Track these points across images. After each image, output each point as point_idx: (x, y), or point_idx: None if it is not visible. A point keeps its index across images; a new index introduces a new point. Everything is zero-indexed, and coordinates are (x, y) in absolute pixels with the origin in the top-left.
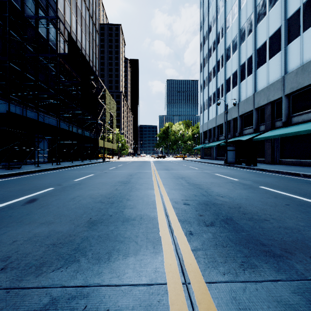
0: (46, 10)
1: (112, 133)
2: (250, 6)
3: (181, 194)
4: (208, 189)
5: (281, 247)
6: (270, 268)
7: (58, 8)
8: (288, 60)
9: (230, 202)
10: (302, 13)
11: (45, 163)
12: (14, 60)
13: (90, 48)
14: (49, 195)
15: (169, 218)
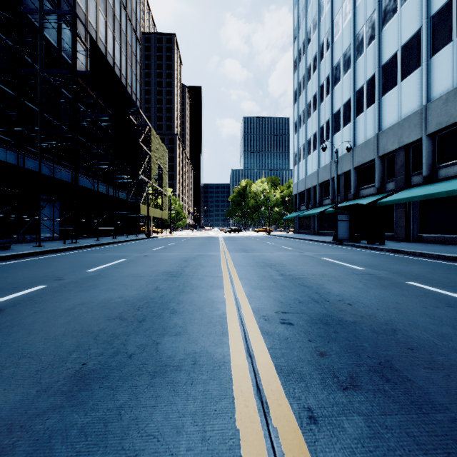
0: (57, 3)
1: (162, 195)
2: (372, 0)
3: (274, 298)
4: (320, 288)
5: None
6: None
7: (76, 1)
8: (432, 80)
9: (369, 317)
10: (455, 7)
11: (55, 240)
12: (3, 77)
13: (128, 66)
14: (29, 301)
15: (255, 363)
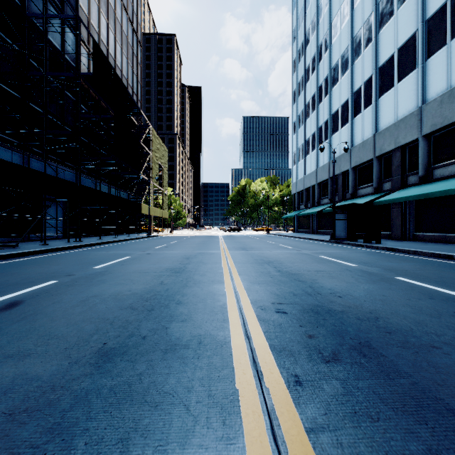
0: (60, 7)
1: (162, 195)
2: (369, 3)
3: (271, 291)
4: (314, 283)
5: None
6: None
7: (79, 5)
8: (428, 82)
9: (356, 307)
10: (450, 11)
11: (59, 238)
12: (9, 80)
13: (129, 67)
14: (46, 293)
15: (252, 343)
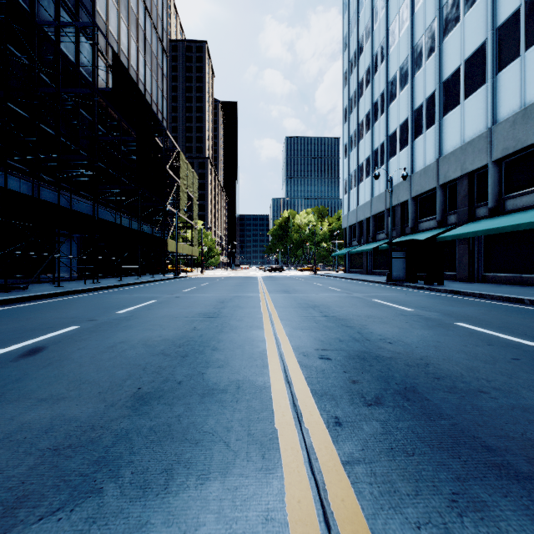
0: (75, 12)
1: (192, 229)
2: (432, 7)
3: (315, 337)
4: (363, 329)
5: (527, 455)
6: (517, 511)
7: (95, 9)
8: (498, 99)
9: (406, 354)
10: (524, 18)
11: (73, 279)
12: (17, 98)
13: (153, 80)
14: (69, 339)
15: (293, 388)
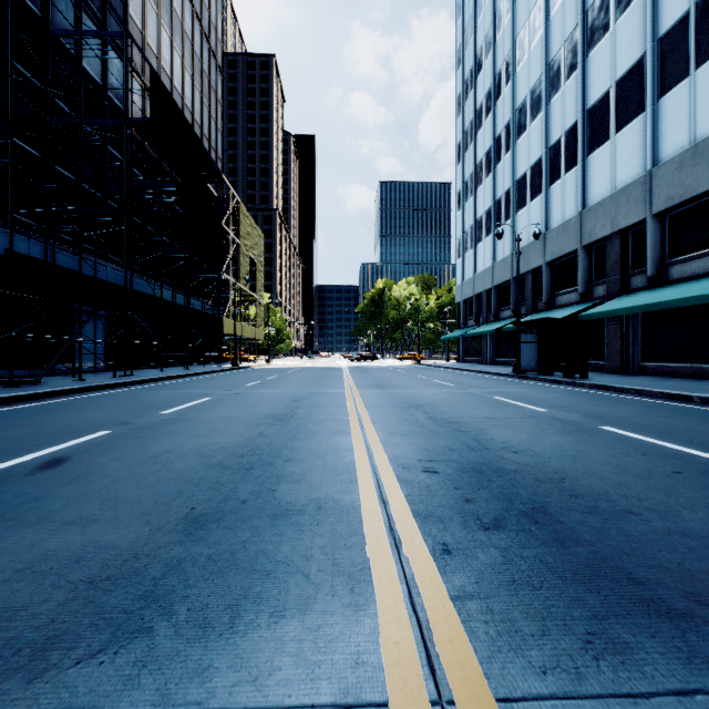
0: (101, 18)
1: (255, 304)
2: (573, 10)
3: (418, 445)
4: (481, 434)
5: (683, 589)
6: (666, 654)
7: (128, 14)
8: (661, 133)
9: (536, 466)
10: (694, 25)
11: (99, 371)
12: (25, 132)
13: (204, 107)
14: (98, 448)
15: (389, 508)
